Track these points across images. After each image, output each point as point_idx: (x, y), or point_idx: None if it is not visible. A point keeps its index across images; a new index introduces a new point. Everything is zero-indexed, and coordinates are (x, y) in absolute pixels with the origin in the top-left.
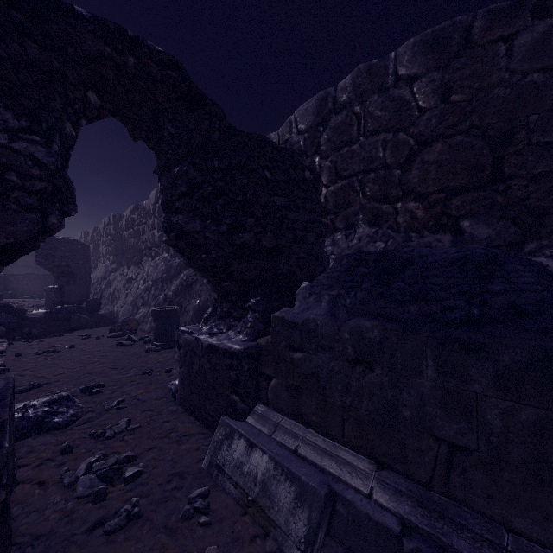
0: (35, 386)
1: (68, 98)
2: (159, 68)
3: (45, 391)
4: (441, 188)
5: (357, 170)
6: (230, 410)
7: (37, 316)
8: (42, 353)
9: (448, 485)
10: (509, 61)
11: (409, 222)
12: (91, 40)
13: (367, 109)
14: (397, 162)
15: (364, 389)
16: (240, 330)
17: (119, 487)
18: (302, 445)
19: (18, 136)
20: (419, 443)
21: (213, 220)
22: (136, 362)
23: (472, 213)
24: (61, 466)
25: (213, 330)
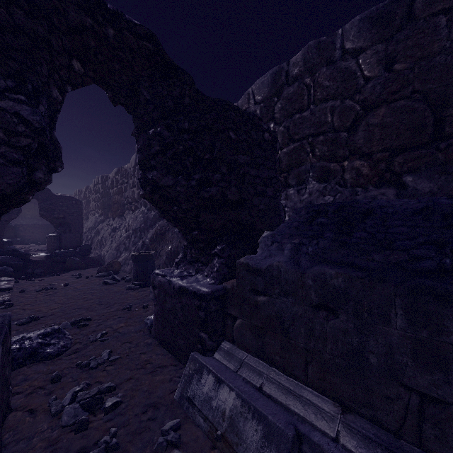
0: (34, 319)
1: (54, 64)
2: (136, 39)
3: (41, 324)
4: (384, 148)
5: (307, 134)
6: (199, 346)
7: (39, 259)
8: (42, 290)
9: (420, 435)
10: (450, 31)
11: (355, 178)
12: (74, 11)
13: (317, 80)
14: (343, 126)
15: (328, 333)
16: (207, 274)
17: (100, 417)
18: (267, 383)
19: (4, 95)
20: (387, 391)
21: (184, 176)
22: (118, 298)
23: (414, 170)
24: (50, 394)
25: (184, 273)
